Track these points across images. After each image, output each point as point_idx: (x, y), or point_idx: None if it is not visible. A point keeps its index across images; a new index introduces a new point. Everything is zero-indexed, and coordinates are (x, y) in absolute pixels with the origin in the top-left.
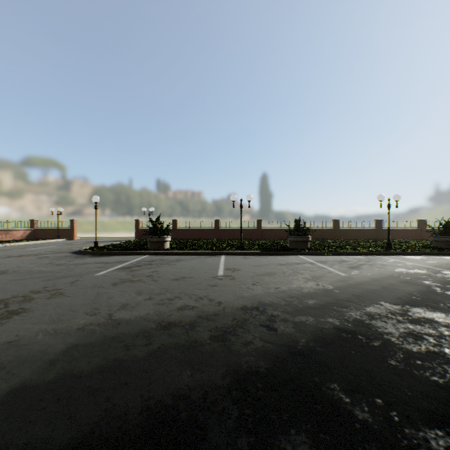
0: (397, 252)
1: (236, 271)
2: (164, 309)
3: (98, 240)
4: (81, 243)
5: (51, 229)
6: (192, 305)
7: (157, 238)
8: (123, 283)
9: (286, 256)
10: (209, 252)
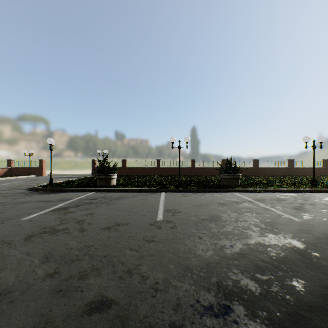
0: (325, 189)
1: (177, 214)
2: (59, 312)
3: (62, 176)
4: (45, 179)
5: (24, 167)
6: (110, 296)
7: (104, 176)
8: (40, 235)
9: (222, 194)
10: (150, 189)
